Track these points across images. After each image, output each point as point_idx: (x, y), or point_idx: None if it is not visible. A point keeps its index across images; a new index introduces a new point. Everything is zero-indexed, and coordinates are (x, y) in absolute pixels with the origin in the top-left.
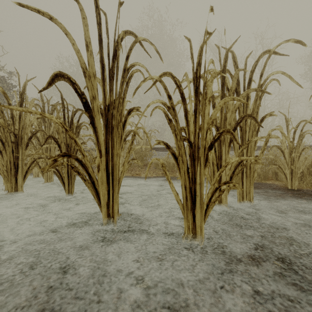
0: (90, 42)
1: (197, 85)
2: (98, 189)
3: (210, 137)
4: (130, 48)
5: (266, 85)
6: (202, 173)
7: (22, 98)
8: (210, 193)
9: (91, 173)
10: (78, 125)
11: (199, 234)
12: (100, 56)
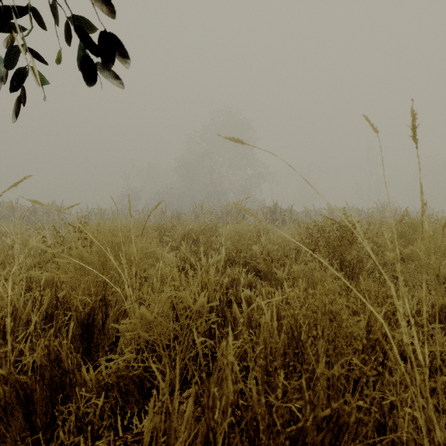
0: None
1: None
2: None
3: None
4: None
5: None
6: None
7: None
8: None
9: None
10: None
11: None
12: None
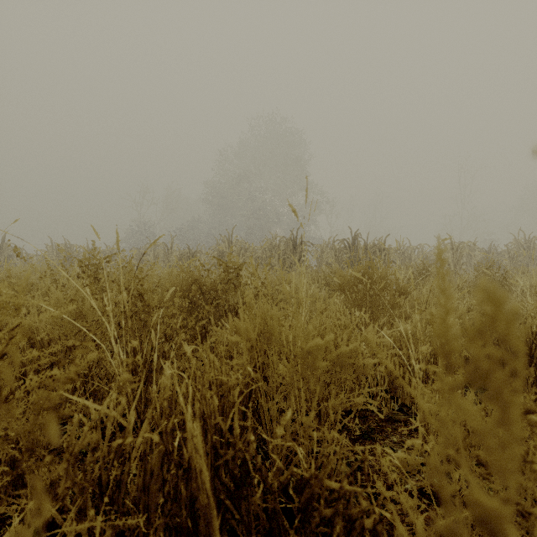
0: None
1: None
2: None
3: None
4: None
5: None
6: None
7: None
8: None
9: None
10: None
11: None
12: None
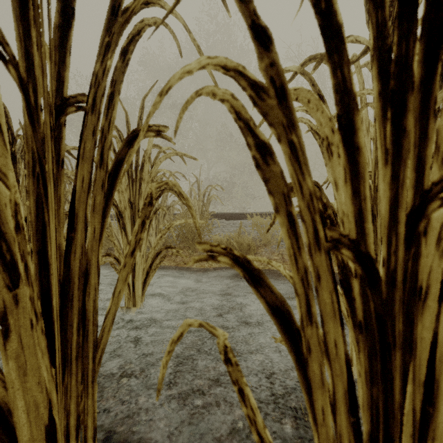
0: None
1: None
2: (3, 398)
3: None
4: None
5: None
6: None
7: None
8: None
9: None
10: None
11: None
12: None
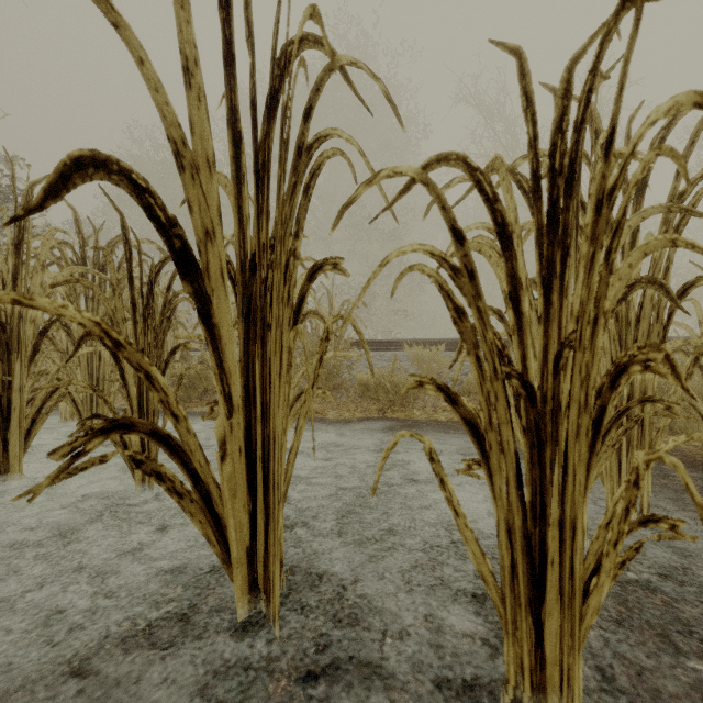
0: (198, 59)
1: (553, 196)
2: (221, 513)
3: (534, 338)
4: (315, 85)
5: (699, 195)
6: (575, 495)
7: (22, 227)
8: (594, 554)
9: (200, 468)
10: (168, 298)
11: (554, 686)
12: (227, 107)
